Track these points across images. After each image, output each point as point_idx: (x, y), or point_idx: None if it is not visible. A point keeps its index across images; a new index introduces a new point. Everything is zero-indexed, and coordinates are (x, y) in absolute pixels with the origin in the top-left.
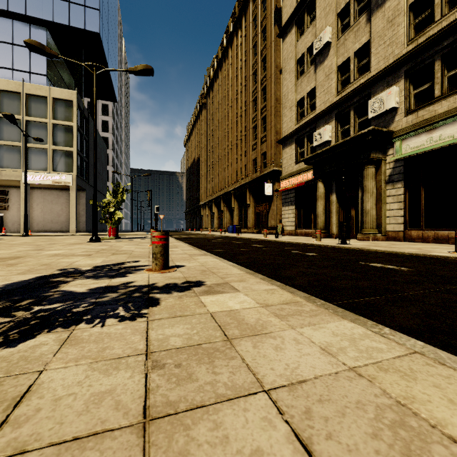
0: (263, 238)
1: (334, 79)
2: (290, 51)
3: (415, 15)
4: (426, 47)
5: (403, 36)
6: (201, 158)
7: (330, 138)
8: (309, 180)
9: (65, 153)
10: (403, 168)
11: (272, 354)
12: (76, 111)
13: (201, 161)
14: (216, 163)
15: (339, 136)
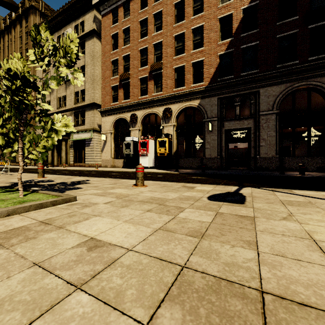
0: (18, 167)
1: (56, 102)
2: (40, 76)
3: (76, 96)
4: (77, 109)
5: (73, 101)
6: None
7: None
8: None
9: None
10: (73, 143)
11: None
12: None
13: None
14: None
15: None
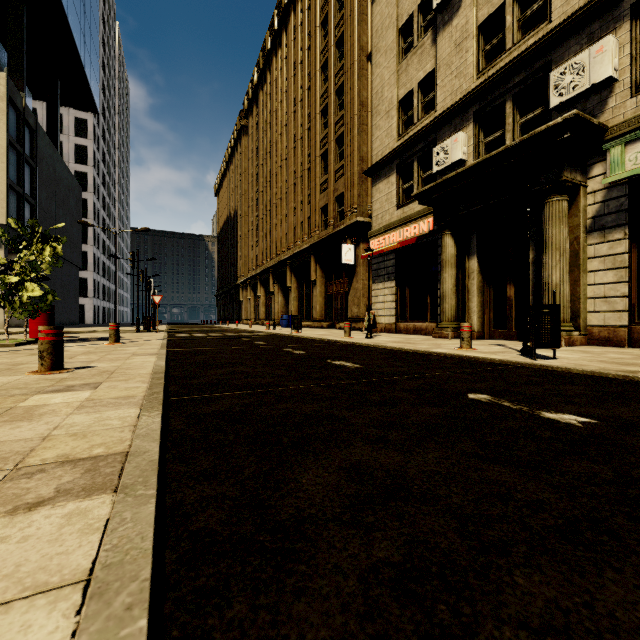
0: (345, 338)
1: (472, 49)
2: (388, 15)
3: None
4: None
5: None
6: (240, 212)
7: (464, 155)
8: (425, 233)
9: None
10: (628, 201)
11: None
12: (5, 110)
13: (239, 215)
14: (262, 217)
15: (481, 153)
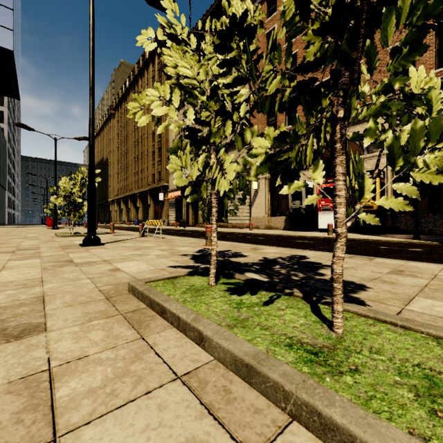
0: (154, 227)
1: None
2: None
3: None
4: None
5: None
6: (110, 160)
7: None
8: (180, 195)
9: None
10: None
11: (132, 233)
12: None
13: (109, 162)
14: (124, 168)
15: None
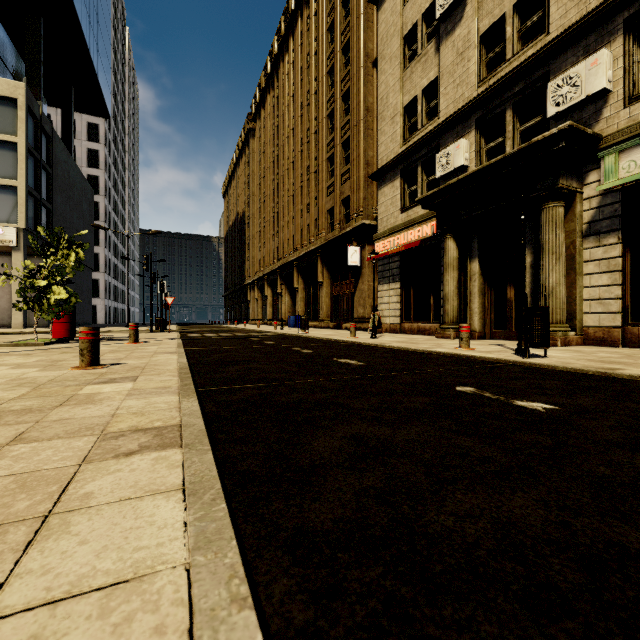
0: (350, 338)
1: (474, 58)
2: (392, 24)
3: None
4: None
5: None
6: (248, 214)
7: (466, 161)
8: (428, 237)
9: (2, 189)
10: (621, 207)
11: None
12: (24, 118)
13: (247, 217)
14: (269, 219)
15: (483, 159)
